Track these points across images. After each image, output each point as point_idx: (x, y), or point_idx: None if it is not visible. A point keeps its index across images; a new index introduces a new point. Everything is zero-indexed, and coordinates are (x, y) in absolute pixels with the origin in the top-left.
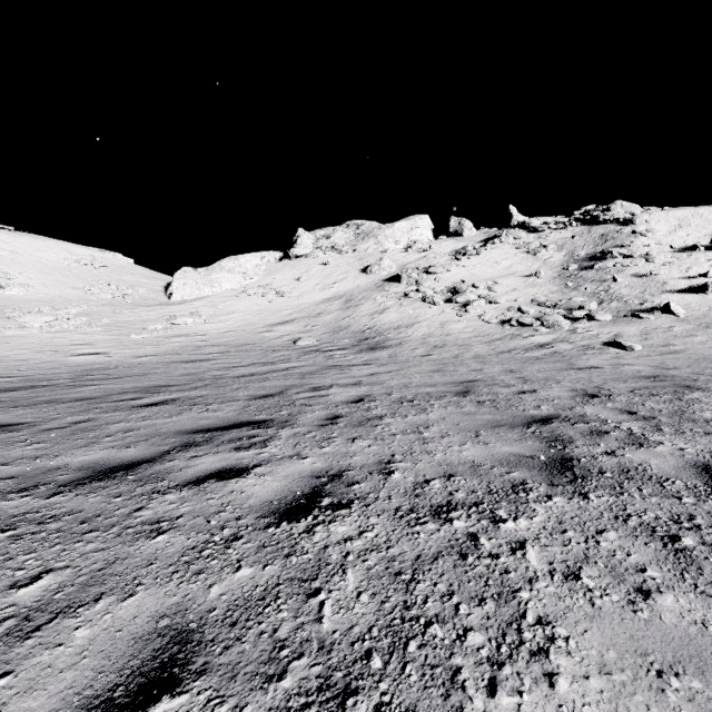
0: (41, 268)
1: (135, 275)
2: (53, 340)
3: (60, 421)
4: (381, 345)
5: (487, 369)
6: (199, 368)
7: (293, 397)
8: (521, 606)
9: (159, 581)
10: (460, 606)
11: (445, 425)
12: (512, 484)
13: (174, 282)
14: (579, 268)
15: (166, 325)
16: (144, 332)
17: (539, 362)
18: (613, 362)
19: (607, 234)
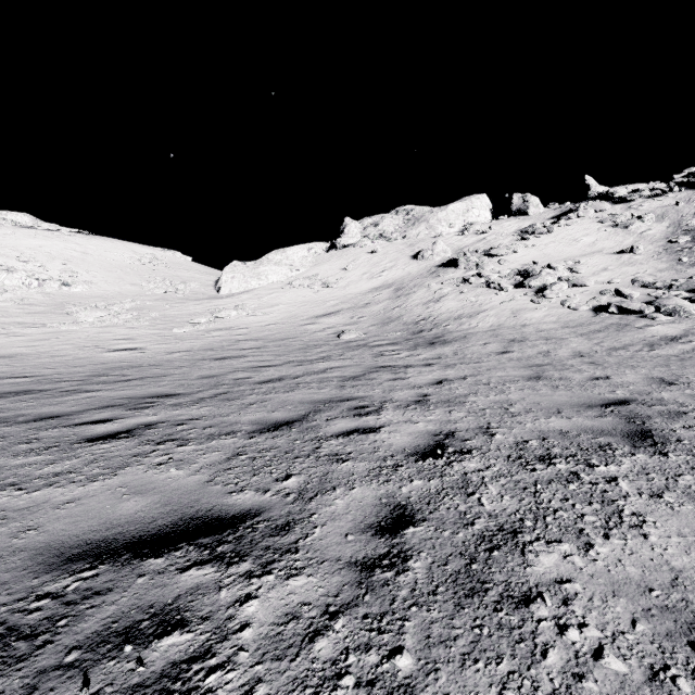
0: (106, 267)
1: (189, 271)
2: (99, 335)
3: None
4: (440, 339)
5: (617, 377)
6: (225, 368)
7: (320, 431)
8: None
9: None
10: None
11: None
12: None
13: (222, 275)
14: (692, 240)
15: (209, 318)
16: (187, 325)
17: (691, 364)
18: None
19: None
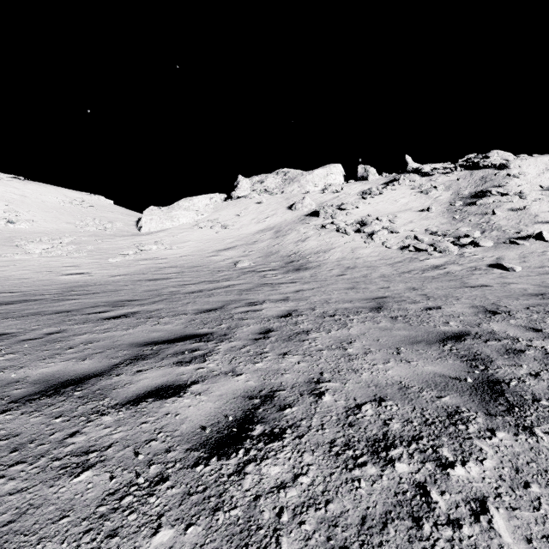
0: (43, 208)
1: (114, 212)
2: (49, 263)
3: (37, 332)
4: (304, 266)
5: (393, 287)
6: (159, 285)
7: (232, 311)
8: None
9: (65, 547)
10: None
11: (366, 341)
12: (446, 412)
13: (143, 217)
14: (463, 204)
15: (136, 251)
16: (119, 256)
17: (435, 280)
18: (499, 281)
19: (486, 176)
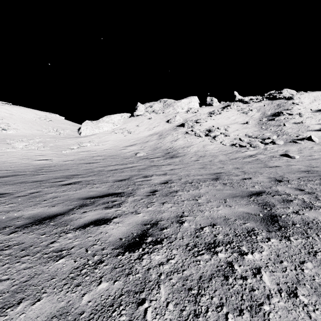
0: (23, 121)
1: (64, 124)
2: (27, 154)
3: (24, 192)
4: (175, 155)
5: (226, 167)
6: (92, 166)
7: (134, 181)
8: (265, 317)
9: (55, 290)
10: (228, 315)
11: (208, 196)
12: (247, 230)
13: (82, 127)
14: (267, 120)
15: (78, 146)
16: (68, 149)
17: (250, 163)
18: (286, 163)
19: (280, 104)
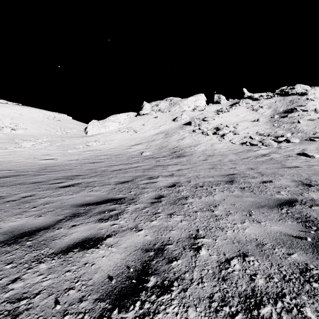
0: (32, 121)
1: (72, 124)
2: (34, 153)
3: (17, 195)
4: (182, 155)
5: (238, 167)
6: (96, 166)
7: (138, 183)
8: None
9: None
10: None
11: (226, 205)
12: (299, 269)
13: (88, 126)
14: (279, 117)
15: (84, 146)
16: (74, 149)
17: (264, 163)
18: (306, 163)
19: (293, 100)
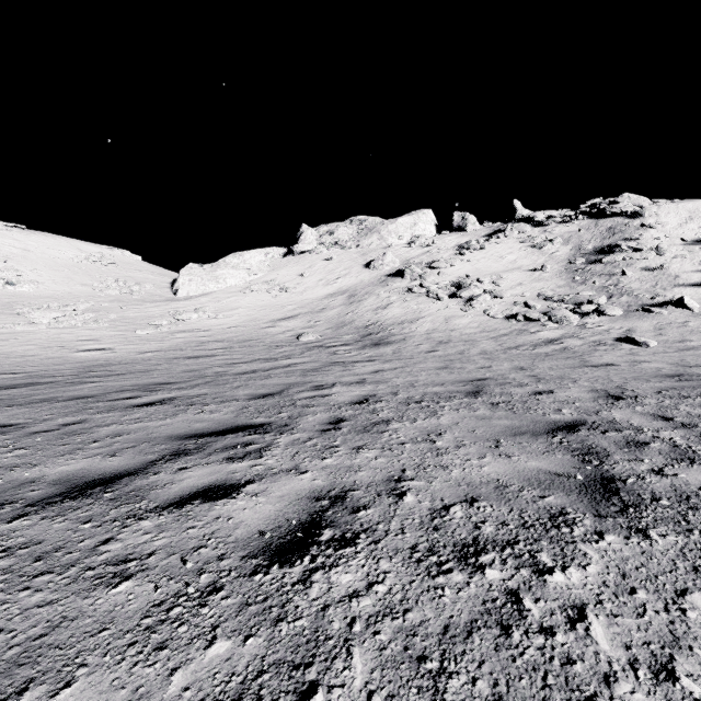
0: (52, 265)
1: (142, 271)
2: (61, 336)
3: (51, 422)
4: (384, 341)
5: (496, 367)
6: (201, 365)
7: (294, 397)
8: None
9: (108, 660)
10: None
11: (459, 432)
12: (549, 514)
13: (179, 278)
14: (586, 262)
15: (171, 321)
16: (149, 327)
17: (549, 358)
18: (628, 358)
19: (615, 227)
